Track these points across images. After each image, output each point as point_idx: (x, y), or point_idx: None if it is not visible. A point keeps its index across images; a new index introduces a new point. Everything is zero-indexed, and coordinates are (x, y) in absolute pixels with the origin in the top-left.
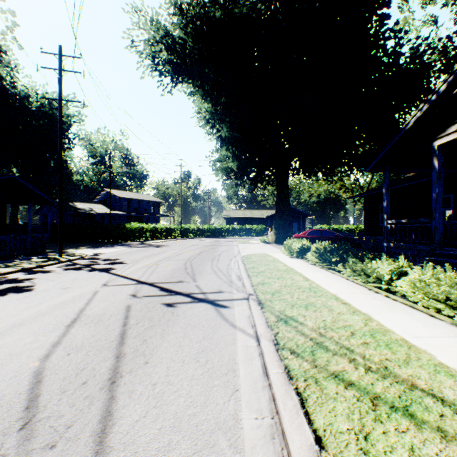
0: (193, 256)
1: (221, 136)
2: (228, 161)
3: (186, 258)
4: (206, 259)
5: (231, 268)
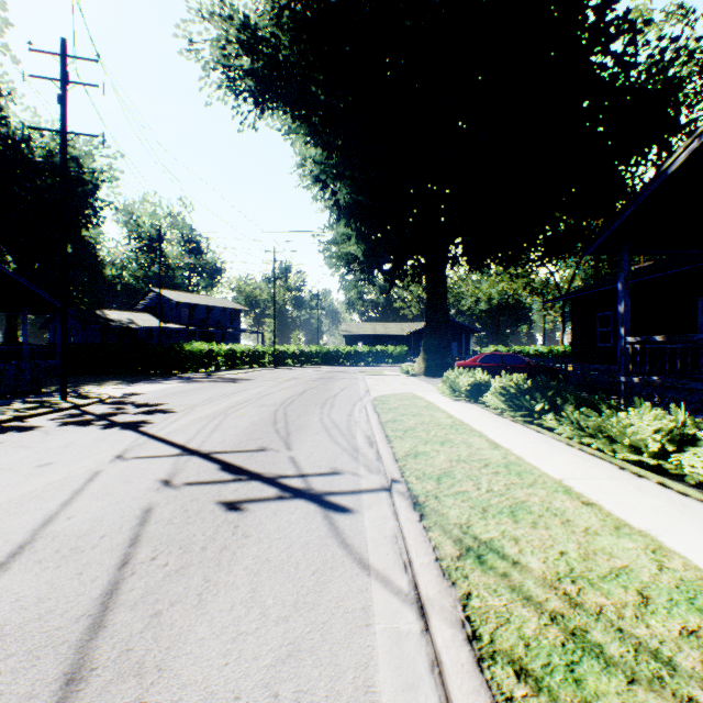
0: (291, 398)
1: (338, 202)
2: (349, 244)
3: (277, 402)
4: (311, 404)
5: (355, 422)
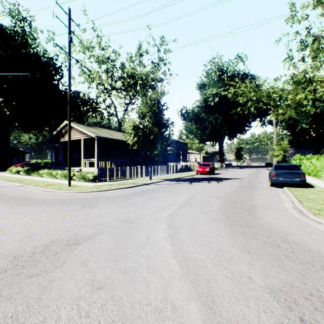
0: None
1: None
2: None
3: None
4: None
5: None
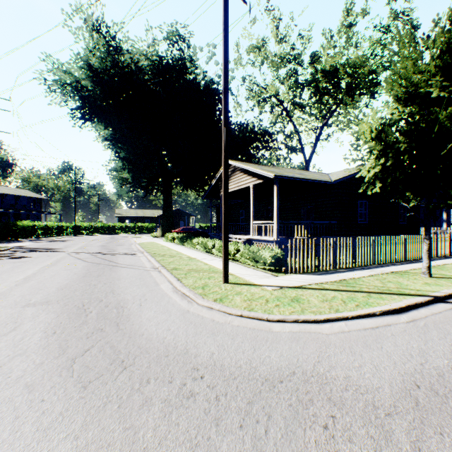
0: (104, 244)
1: (119, 153)
2: (124, 173)
3: (100, 246)
4: (115, 245)
5: (133, 248)
